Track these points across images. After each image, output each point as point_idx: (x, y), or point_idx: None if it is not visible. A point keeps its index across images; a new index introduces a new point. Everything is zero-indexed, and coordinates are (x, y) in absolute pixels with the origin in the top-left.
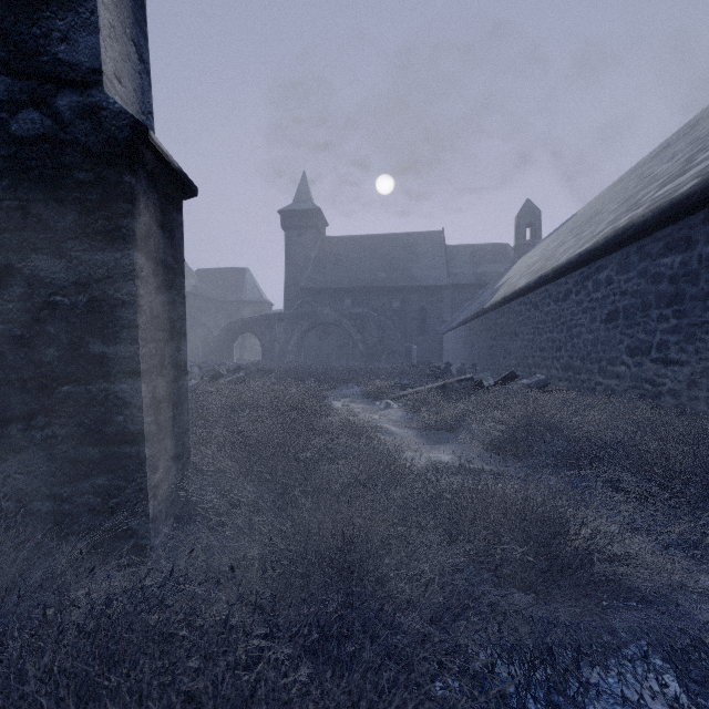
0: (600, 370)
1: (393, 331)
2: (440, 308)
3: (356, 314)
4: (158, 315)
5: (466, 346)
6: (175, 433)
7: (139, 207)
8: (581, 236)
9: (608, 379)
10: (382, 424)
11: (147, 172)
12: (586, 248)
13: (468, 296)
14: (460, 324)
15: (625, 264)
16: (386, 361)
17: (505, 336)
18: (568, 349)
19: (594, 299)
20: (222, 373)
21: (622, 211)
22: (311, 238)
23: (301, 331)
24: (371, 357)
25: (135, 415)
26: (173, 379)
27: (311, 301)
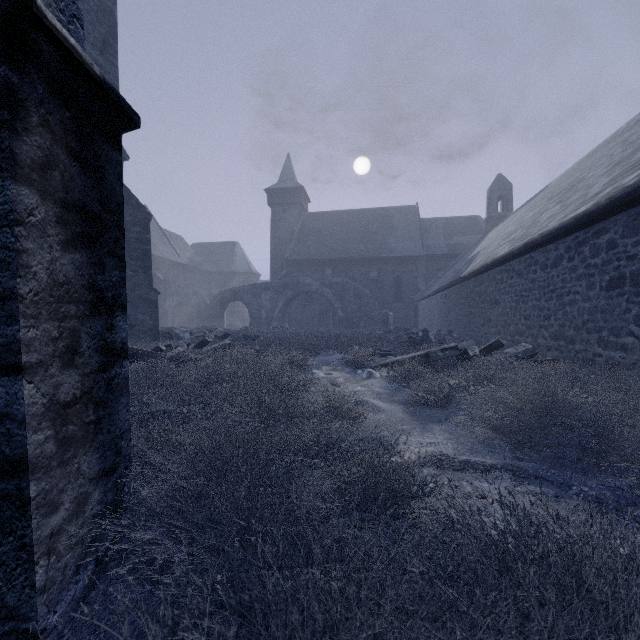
0: (600, 341)
1: (371, 299)
2: (414, 277)
3: (336, 283)
4: (68, 280)
5: (442, 313)
6: (100, 442)
7: (26, 120)
8: (567, 202)
9: (611, 350)
10: (367, 399)
11: (49, 75)
12: (584, 211)
13: (441, 266)
14: (435, 292)
15: (633, 225)
16: (364, 327)
17: (484, 303)
18: (559, 318)
19: (592, 265)
20: (208, 340)
21: (619, 171)
22: (295, 214)
23: (286, 299)
24: (350, 323)
25: (14, 433)
26: (97, 368)
27: (295, 272)
